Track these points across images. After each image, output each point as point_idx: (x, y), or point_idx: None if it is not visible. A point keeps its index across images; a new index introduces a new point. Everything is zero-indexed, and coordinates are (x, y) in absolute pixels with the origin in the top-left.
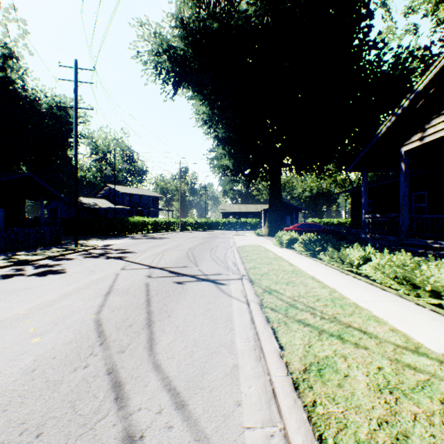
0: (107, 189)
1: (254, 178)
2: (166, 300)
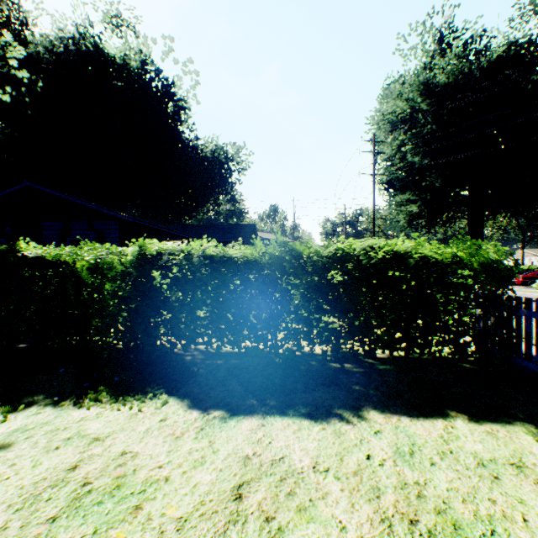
0: None
1: (436, 224)
2: None
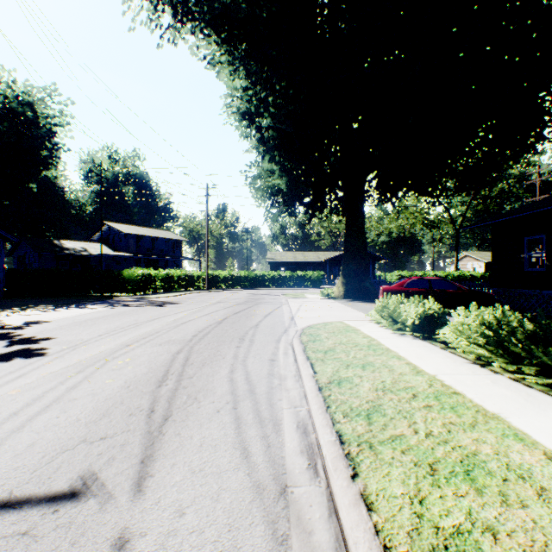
0: (105, 228)
1: (318, 209)
2: None
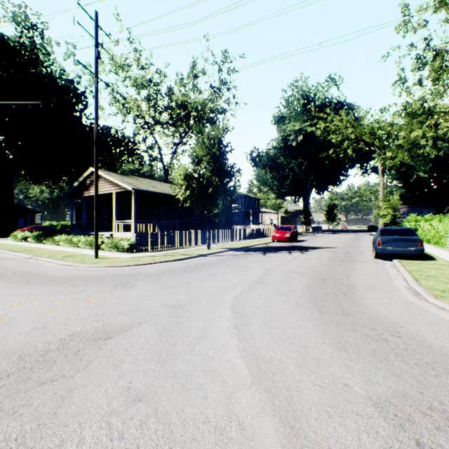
0: None
1: None
2: None
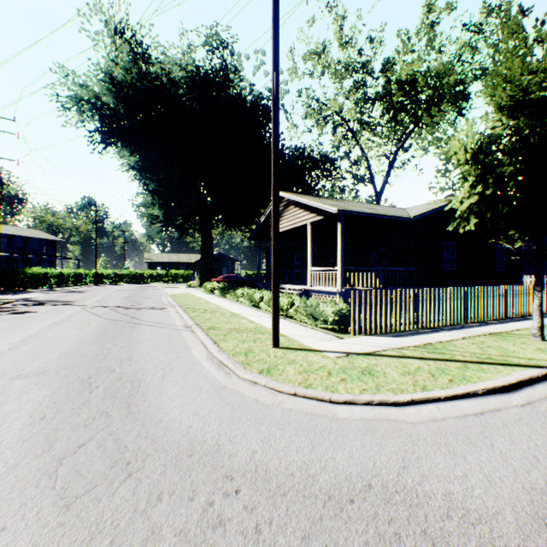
0: None
1: (186, 230)
2: (135, 314)
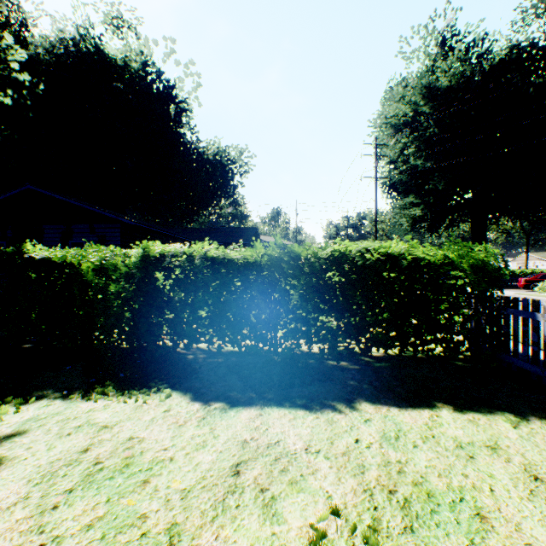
0: None
1: (439, 227)
2: None
